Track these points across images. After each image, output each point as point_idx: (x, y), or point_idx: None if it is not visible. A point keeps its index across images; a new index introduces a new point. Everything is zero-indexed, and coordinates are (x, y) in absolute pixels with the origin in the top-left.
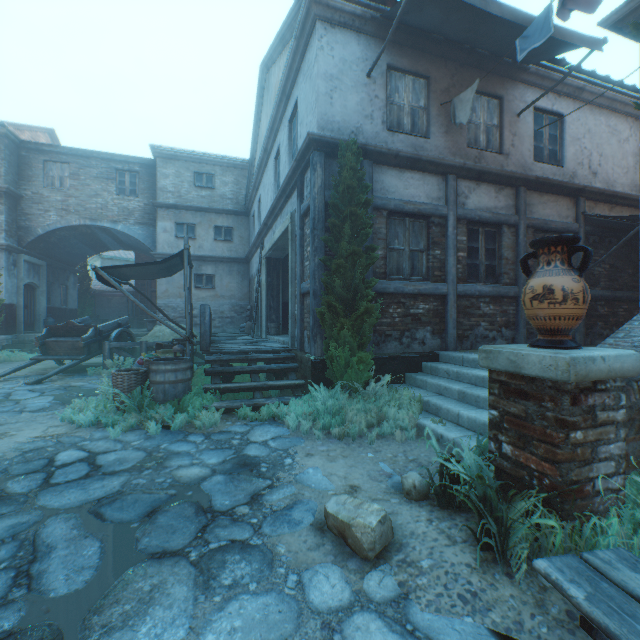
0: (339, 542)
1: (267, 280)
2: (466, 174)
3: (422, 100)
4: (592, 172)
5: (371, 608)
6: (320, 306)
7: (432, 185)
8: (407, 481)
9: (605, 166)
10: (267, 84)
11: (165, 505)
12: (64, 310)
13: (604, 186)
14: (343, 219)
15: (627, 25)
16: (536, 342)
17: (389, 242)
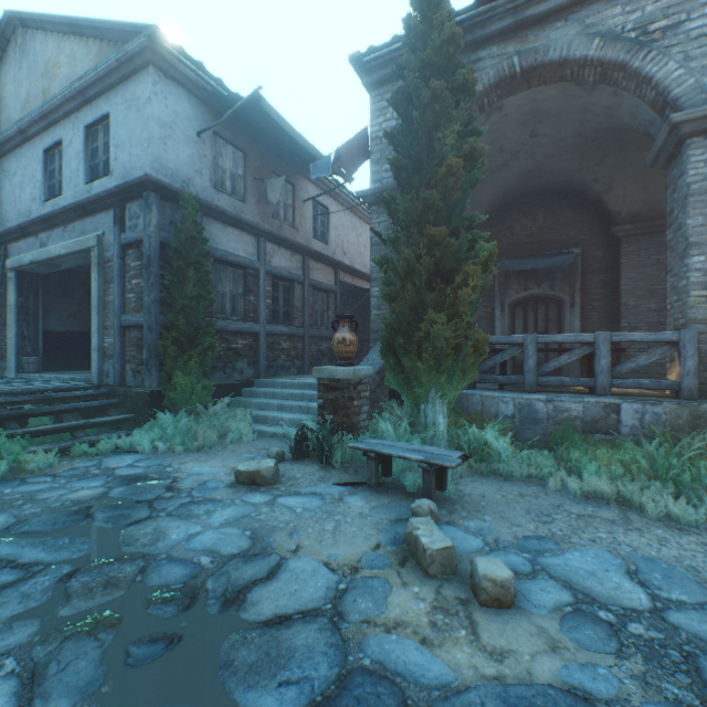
0: (249, 487)
1: (19, 300)
2: (273, 239)
3: (241, 169)
4: (344, 252)
5: (284, 495)
6: (156, 340)
7: (249, 242)
8: (273, 452)
9: (351, 250)
10: (20, 41)
11: (94, 510)
12: None
13: (350, 263)
14: (188, 265)
15: (366, 200)
16: (339, 364)
17: (215, 285)
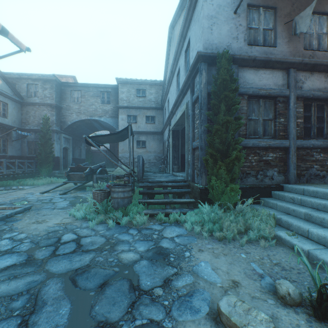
0: None
1: (172, 142)
2: (303, 67)
3: (271, 23)
4: None
5: None
6: (204, 155)
7: (278, 77)
8: (281, 288)
9: None
10: (172, 36)
11: (111, 279)
12: (79, 159)
13: None
14: (220, 101)
15: None
16: None
17: (248, 115)
